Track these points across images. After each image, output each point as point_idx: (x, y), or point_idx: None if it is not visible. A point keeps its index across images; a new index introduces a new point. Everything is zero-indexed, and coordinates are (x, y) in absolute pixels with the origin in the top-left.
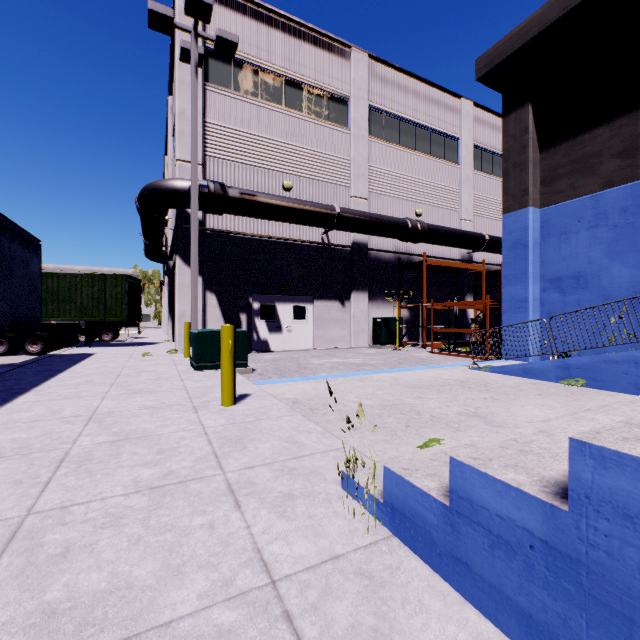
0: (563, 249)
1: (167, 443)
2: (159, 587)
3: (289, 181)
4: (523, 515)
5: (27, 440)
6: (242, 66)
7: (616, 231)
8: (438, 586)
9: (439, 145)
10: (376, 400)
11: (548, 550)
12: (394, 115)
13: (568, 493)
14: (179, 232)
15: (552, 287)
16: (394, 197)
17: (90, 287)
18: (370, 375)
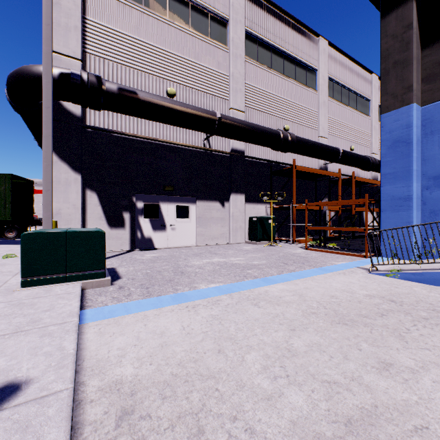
0: None
1: None
2: None
3: (173, 88)
4: None
5: None
6: None
7: None
8: None
9: (302, 73)
10: (311, 387)
11: None
12: (266, 42)
13: None
14: (54, 127)
15: (436, 184)
16: (266, 113)
17: None
18: (263, 288)
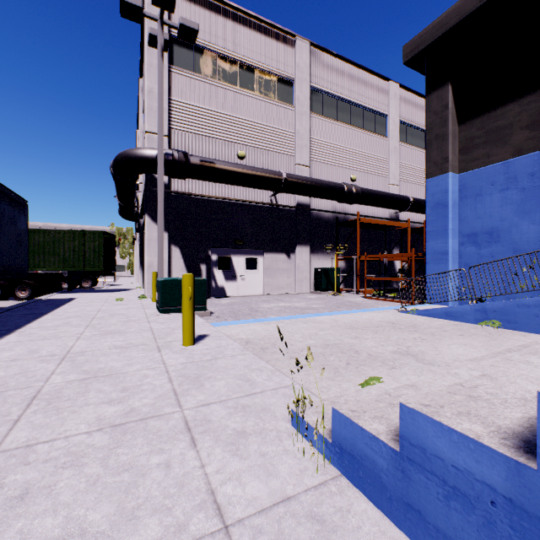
0: (478, 209)
1: (131, 381)
2: (112, 534)
3: (243, 151)
4: (483, 469)
5: (4, 378)
6: (202, 52)
7: (525, 193)
8: (389, 531)
9: (370, 121)
10: (319, 340)
11: (513, 508)
12: (332, 95)
13: (537, 451)
14: (148, 194)
15: (469, 241)
16: (332, 165)
17: (71, 241)
18: (313, 317)
